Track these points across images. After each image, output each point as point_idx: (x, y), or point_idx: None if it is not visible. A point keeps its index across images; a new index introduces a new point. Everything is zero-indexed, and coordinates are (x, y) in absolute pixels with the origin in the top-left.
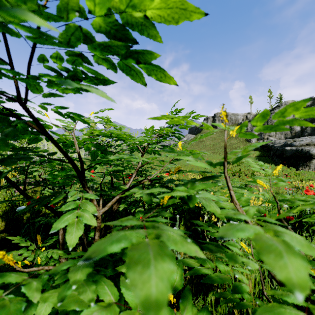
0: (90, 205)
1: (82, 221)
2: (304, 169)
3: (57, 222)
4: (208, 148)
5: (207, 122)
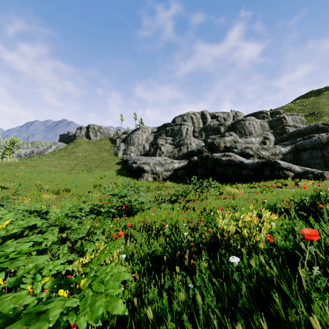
0: None
1: None
2: (141, 179)
3: None
4: (80, 160)
5: (81, 132)
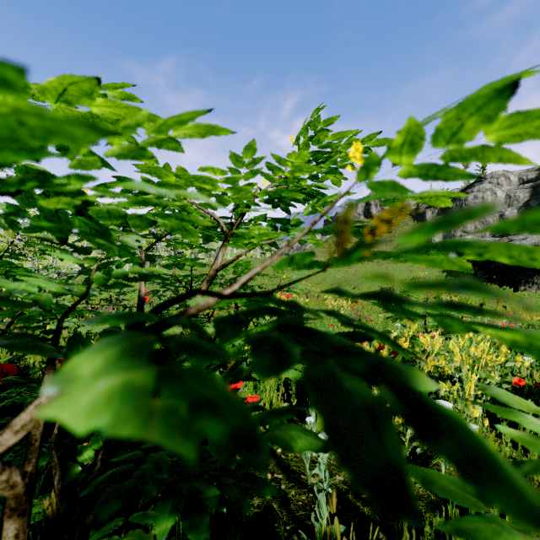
0: None
1: None
2: (529, 289)
3: None
4: None
5: (356, 209)
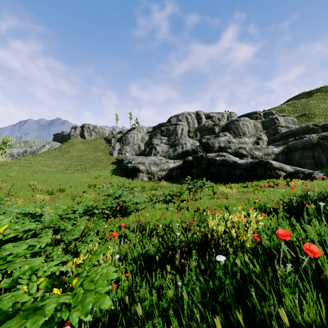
0: None
1: None
2: (136, 179)
3: None
4: (75, 159)
5: (75, 131)
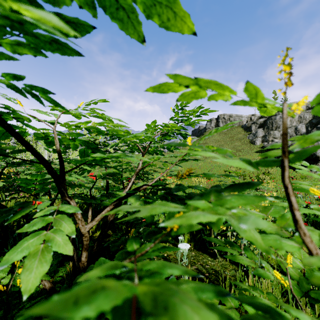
0: (67, 223)
1: (50, 249)
2: (311, 171)
3: (11, 251)
4: None
5: (210, 124)
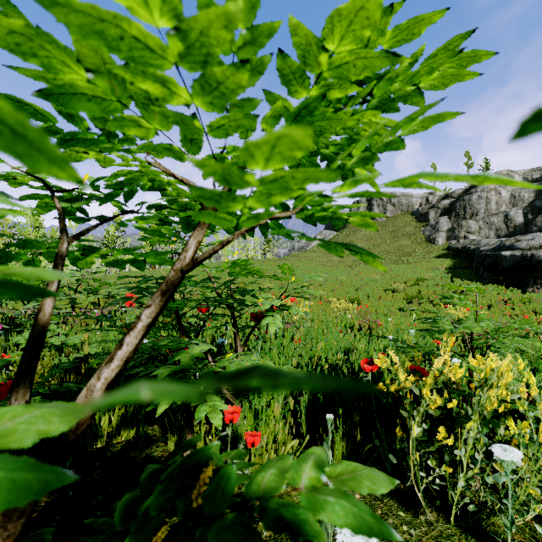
0: None
1: None
2: (538, 290)
3: None
4: None
5: (358, 209)
